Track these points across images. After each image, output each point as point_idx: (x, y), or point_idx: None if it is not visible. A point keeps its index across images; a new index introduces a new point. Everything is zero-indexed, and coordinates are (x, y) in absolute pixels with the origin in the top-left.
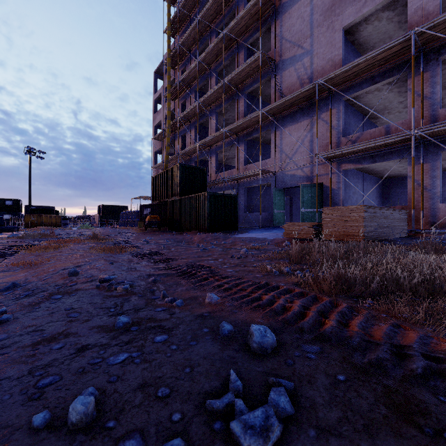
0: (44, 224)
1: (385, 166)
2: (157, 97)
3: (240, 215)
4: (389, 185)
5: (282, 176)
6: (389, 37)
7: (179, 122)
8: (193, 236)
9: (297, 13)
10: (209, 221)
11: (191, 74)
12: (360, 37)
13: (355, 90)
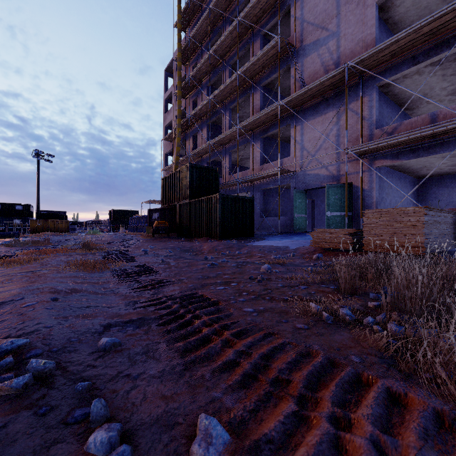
0: (51, 229)
1: (425, 162)
2: (168, 96)
3: (256, 220)
4: (425, 186)
5: (303, 176)
6: (430, 13)
7: (190, 121)
8: (202, 244)
9: None
10: (221, 227)
11: (203, 69)
12: (395, 14)
13: (391, 73)
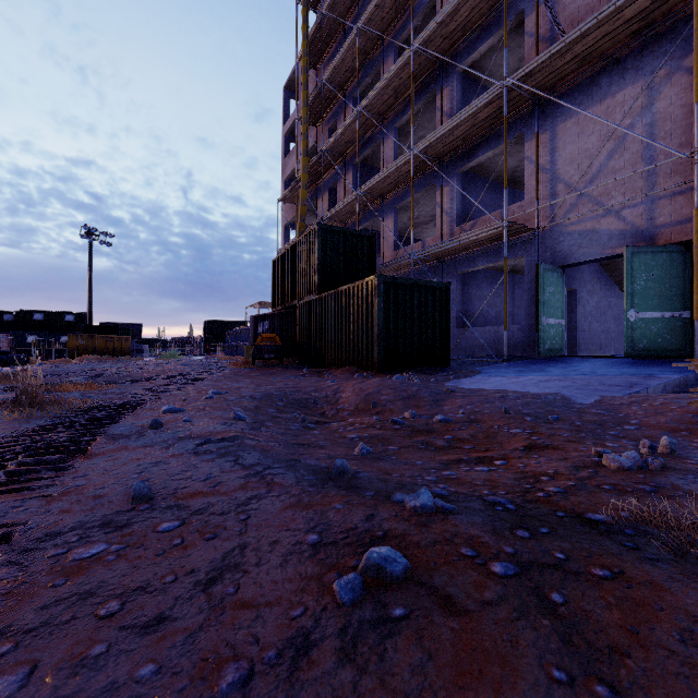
0: (100, 350)
1: None
2: (289, 128)
3: None
4: None
5: (556, 238)
6: None
7: (324, 160)
8: (341, 385)
9: None
10: (382, 346)
11: (346, 63)
12: None
13: None
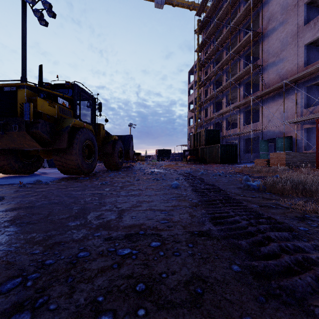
0: (139, 160)
1: None
2: (190, 86)
3: (241, 155)
4: None
5: (266, 132)
6: None
7: (203, 102)
8: (212, 165)
9: (275, 37)
10: (221, 159)
11: (211, 75)
12: None
13: (311, 81)
